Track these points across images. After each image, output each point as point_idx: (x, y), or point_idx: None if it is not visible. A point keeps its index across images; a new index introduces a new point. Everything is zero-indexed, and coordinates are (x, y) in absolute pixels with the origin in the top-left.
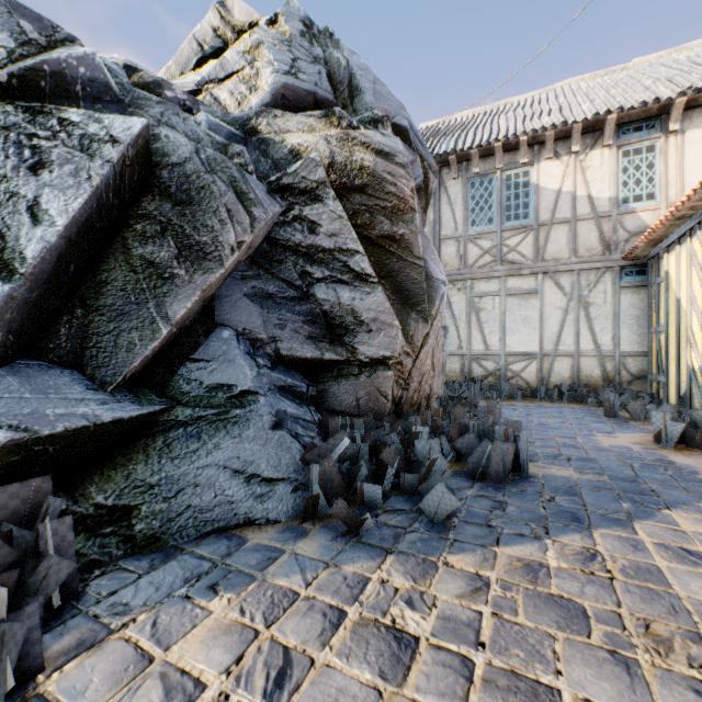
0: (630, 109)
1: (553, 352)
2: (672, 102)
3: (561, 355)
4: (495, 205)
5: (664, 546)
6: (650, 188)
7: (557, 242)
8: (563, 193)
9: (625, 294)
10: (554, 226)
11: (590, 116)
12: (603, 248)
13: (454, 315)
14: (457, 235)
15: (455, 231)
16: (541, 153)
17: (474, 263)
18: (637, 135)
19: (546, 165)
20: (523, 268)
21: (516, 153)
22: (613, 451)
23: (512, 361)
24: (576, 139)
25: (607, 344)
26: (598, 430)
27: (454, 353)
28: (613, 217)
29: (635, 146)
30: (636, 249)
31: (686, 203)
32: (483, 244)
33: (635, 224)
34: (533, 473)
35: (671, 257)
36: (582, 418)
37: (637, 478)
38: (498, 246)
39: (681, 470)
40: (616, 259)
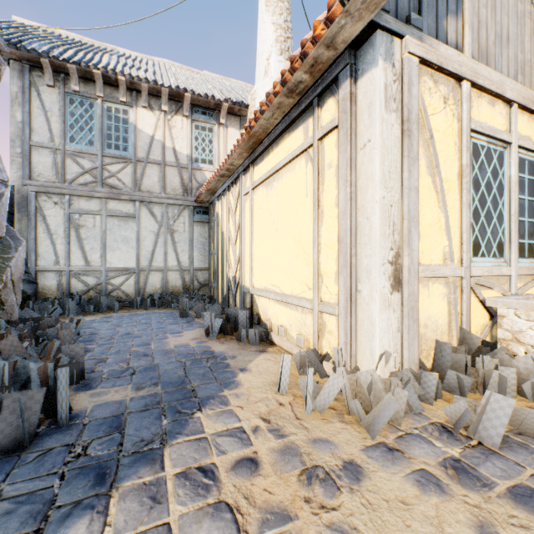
0: (199, 95)
1: (148, 268)
2: (222, 104)
3: (154, 270)
4: (96, 130)
5: (185, 476)
6: (211, 156)
7: (152, 178)
8: (156, 140)
9: (197, 226)
10: (149, 164)
11: (174, 87)
12: (184, 191)
13: (50, 229)
14: (54, 146)
15: (51, 142)
16: (139, 99)
17: (74, 180)
18: (204, 117)
19: (143, 112)
20: (124, 194)
21: (117, 89)
22: (176, 351)
23: (114, 276)
24: (165, 101)
25: (186, 262)
26: (171, 331)
27: (50, 269)
28: (190, 170)
29: (203, 124)
30: (202, 195)
31: (225, 164)
32: (84, 162)
33: (203, 178)
34: (82, 409)
35: (220, 204)
36: (164, 321)
37: (186, 379)
38: (100, 168)
39: (217, 358)
40: (192, 200)
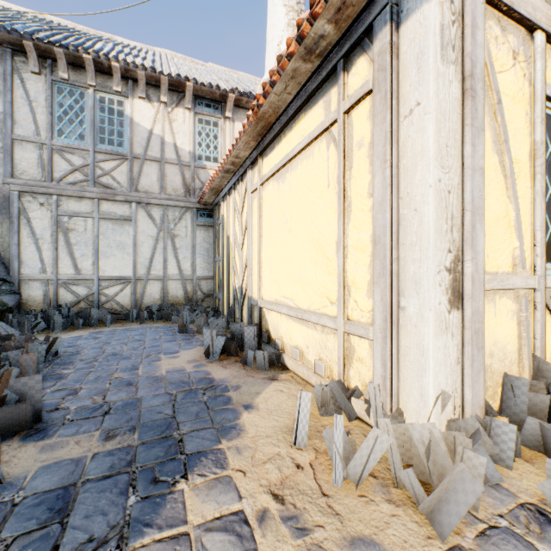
0: (202, 84)
1: (146, 276)
2: (228, 95)
3: (153, 279)
4: (88, 122)
5: None
6: (216, 153)
7: (150, 177)
8: (155, 135)
9: (201, 231)
10: (147, 162)
11: (175, 75)
12: (186, 191)
13: (35, 233)
14: (40, 140)
15: (37, 135)
16: (135, 89)
17: (62, 178)
18: (208, 110)
19: (140, 103)
20: (118, 194)
21: (111, 78)
22: (167, 379)
23: (107, 285)
24: (165, 91)
25: (188, 270)
26: (166, 351)
27: (35, 278)
28: (193, 168)
29: (207, 118)
30: (205, 195)
31: (229, 157)
32: (73, 159)
33: (207, 178)
34: (21, 474)
35: (226, 205)
36: (160, 338)
37: (173, 421)
38: (91, 166)
39: (217, 388)
40: (195, 202)
